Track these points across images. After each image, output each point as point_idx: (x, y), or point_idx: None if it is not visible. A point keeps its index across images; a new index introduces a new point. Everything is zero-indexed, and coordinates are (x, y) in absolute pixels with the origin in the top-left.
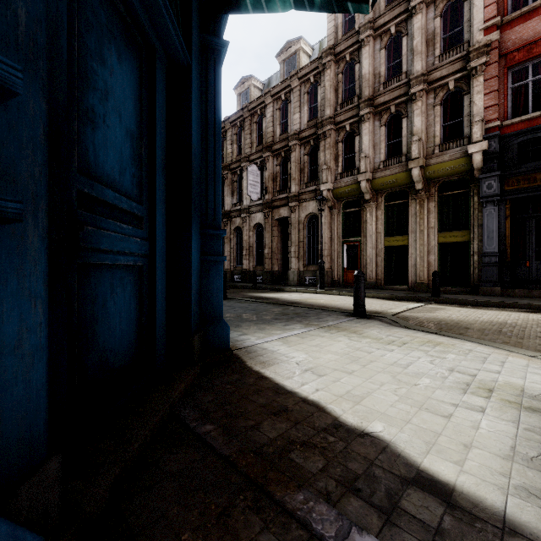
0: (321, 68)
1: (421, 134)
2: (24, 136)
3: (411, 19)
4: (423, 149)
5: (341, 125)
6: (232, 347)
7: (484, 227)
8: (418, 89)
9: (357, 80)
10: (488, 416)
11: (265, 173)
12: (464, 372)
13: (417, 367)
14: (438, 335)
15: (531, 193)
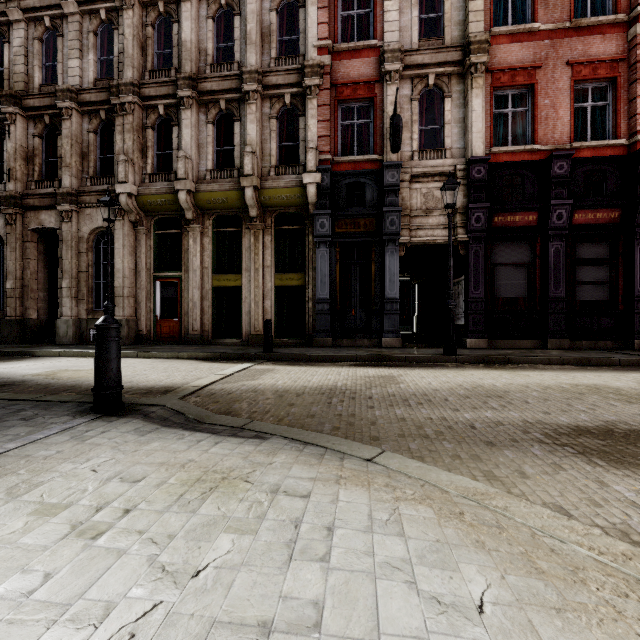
0: (119, 2)
1: (256, 147)
2: None
3: None
4: (258, 166)
5: (150, 102)
6: None
7: (318, 271)
8: (252, 87)
9: (175, 46)
10: None
11: (8, 143)
12: None
13: None
14: (239, 437)
15: (356, 239)
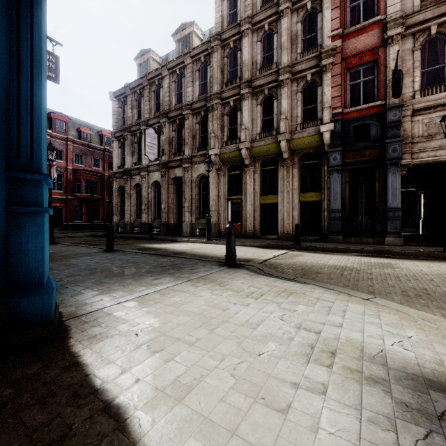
0: (210, 50)
1: (287, 114)
2: None
3: (280, 21)
4: (289, 126)
5: (226, 101)
6: (70, 314)
7: (331, 190)
8: (285, 77)
9: (239, 65)
10: (329, 401)
11: (162, 137)
12: (310, 328)
13: (266, 326)
14: (294, 282)
15: (362, 165)
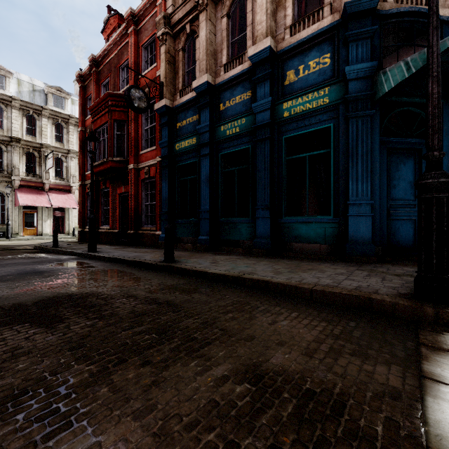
0: None
1: None
2: (376, 203)
3: None
4: None
5: None
6: None
7: None
8: None
9: None
10: None
11: None
12: None
13: None
14: None
15: None
